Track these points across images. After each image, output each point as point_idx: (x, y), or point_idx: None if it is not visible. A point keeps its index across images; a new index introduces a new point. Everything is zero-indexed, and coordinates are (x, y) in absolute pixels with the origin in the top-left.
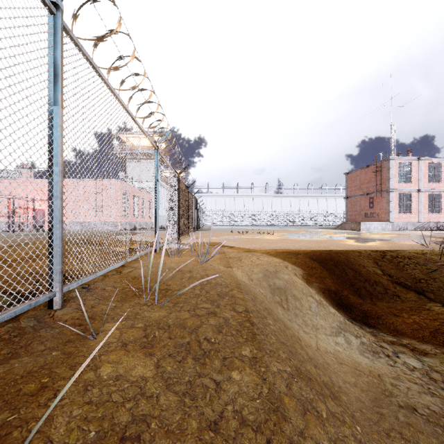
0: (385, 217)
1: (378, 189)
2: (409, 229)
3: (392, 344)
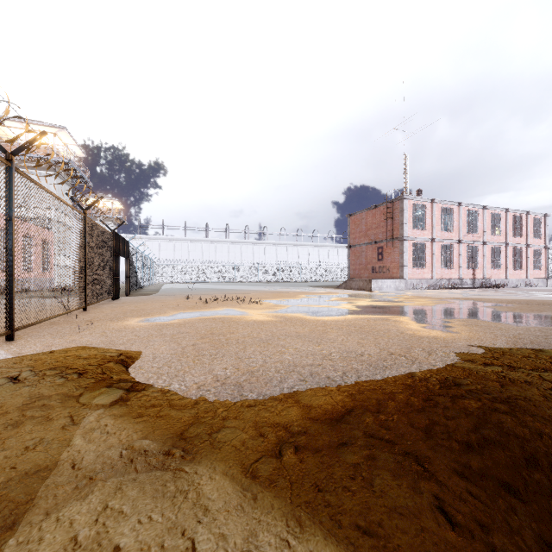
0: (397, 272)
1: (389, 237)
2: (423, 287)
3: None
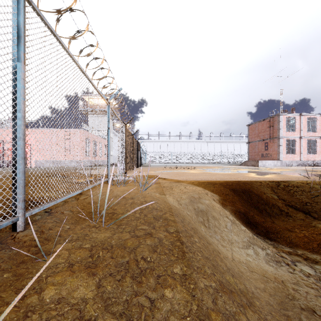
0: (276, 157)
1: (271, 137)
2: (293, 165)
3: (289, 254)
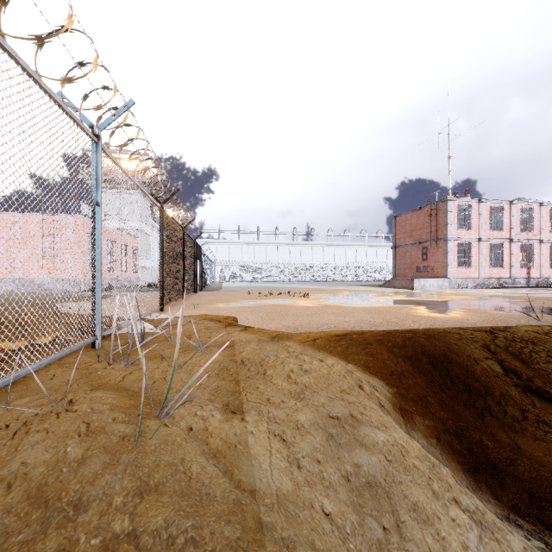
0: (441, 272)
1: (433, 237)
2: (469, 286)
3: None
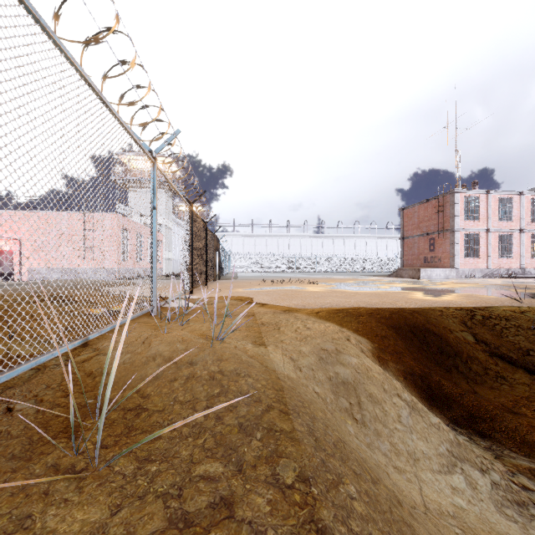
0: (448, 262)
1: (440, 229)
2: (477, 276)
3: None
